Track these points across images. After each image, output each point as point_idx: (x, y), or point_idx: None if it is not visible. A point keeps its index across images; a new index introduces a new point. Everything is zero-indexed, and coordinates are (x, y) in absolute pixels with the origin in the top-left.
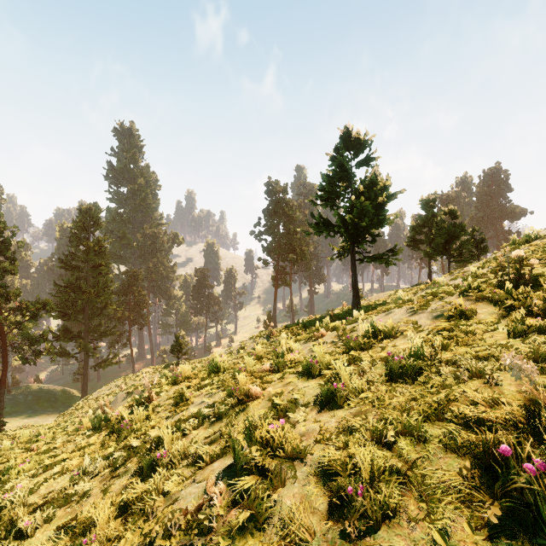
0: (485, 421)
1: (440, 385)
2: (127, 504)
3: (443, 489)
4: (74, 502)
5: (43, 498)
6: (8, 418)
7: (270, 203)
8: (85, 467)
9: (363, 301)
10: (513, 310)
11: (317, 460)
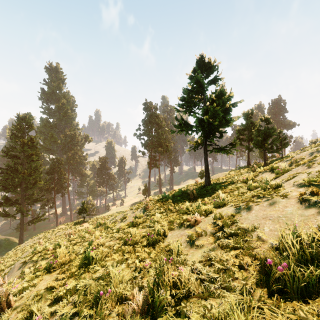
0: None
1: None
2: None
3: None
4: None
5: None
6: None
7: (146, 116)
8: None
9: None
10: None
11: None
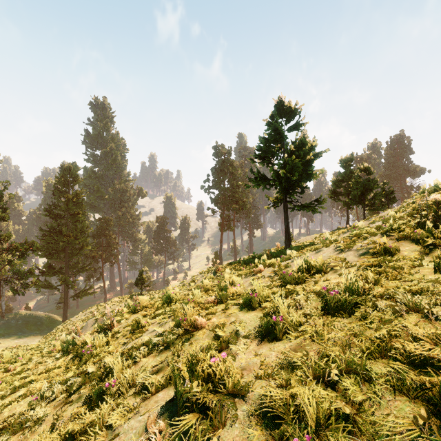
0: (431, 359)
1: (378, 319)
2: (72, 436)
3: (398, 440)
4: (28, 428)
5: (4, 422)
6: (2, 339)
7: (217, 163)
8: (43, 392)
9: (293, 243)
10: (434, 247)
11: (258, 397)
